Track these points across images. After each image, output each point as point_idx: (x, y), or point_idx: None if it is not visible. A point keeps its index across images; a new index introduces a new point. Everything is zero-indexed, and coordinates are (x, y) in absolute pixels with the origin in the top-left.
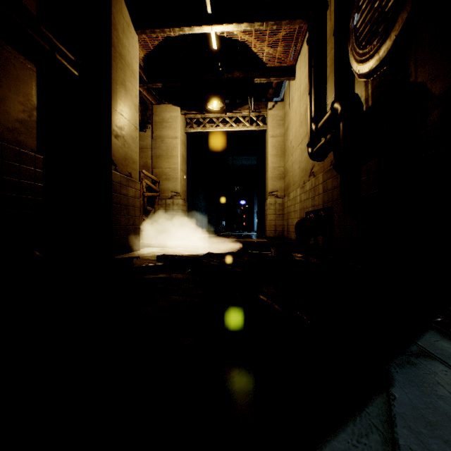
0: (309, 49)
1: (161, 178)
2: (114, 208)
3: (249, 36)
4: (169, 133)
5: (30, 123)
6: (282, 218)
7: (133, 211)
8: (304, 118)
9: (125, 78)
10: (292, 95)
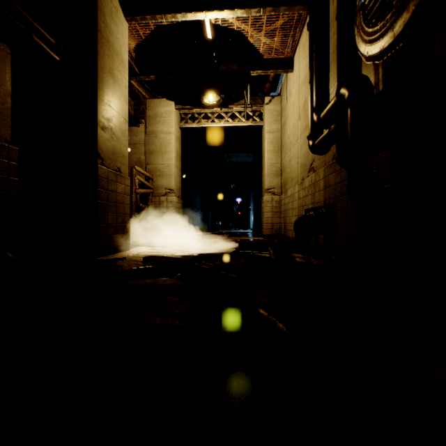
0: (310, 34)
1: (155, 175)
2: (100, 205)
3: (246, 25)
4: (163, 128)
5: (3, 111)
6: (279, 215)
7: (122, 208)
8: (302, 111)
9: (113, 66)
10: (290, 88)
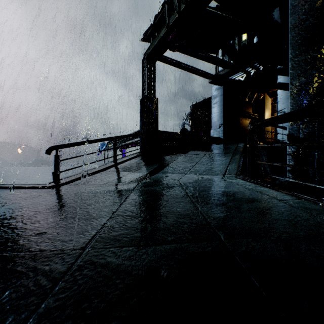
0: None
1: None
2: None
3: None
4: None
5: None
6: None
7: None
8: None
9: (267, 112)
10: None
